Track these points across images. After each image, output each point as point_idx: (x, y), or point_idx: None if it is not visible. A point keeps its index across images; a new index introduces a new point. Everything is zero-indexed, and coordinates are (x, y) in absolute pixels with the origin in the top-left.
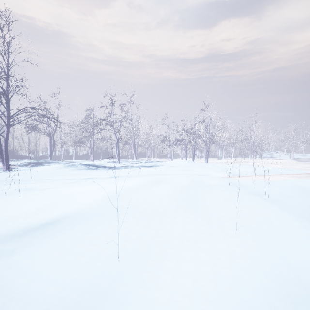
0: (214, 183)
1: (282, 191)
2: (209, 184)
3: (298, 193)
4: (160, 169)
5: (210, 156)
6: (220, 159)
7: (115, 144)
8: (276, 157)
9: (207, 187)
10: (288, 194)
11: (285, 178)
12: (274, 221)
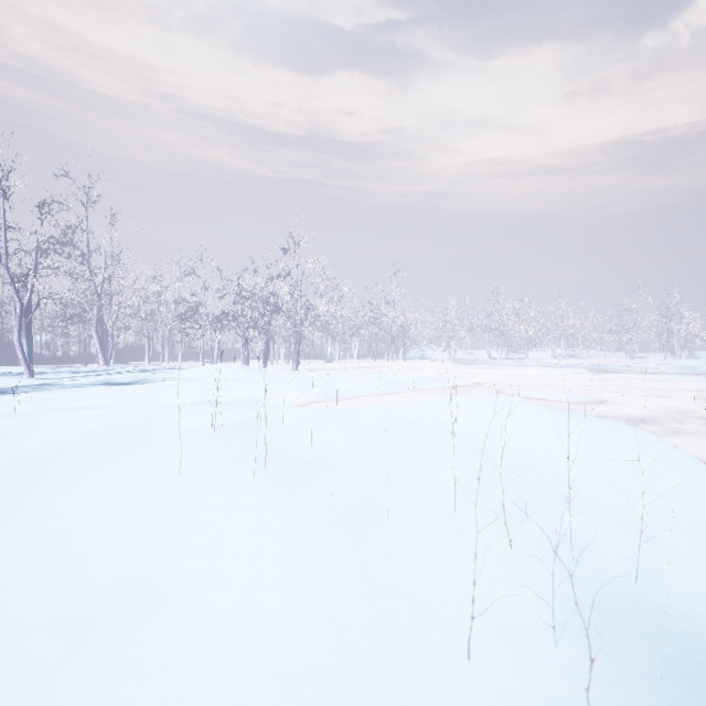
0: (176, 430)
1: (340, 437)
2: (158, 433)
3: (374, 437)
4: (147, 389)
5: (314, 356)
6: (330, 361)
7: (14, 318)
8: (431, 357)
9: (130, 445)
10: (347, 445)
11: (422, 396)
12: (190, 563)
